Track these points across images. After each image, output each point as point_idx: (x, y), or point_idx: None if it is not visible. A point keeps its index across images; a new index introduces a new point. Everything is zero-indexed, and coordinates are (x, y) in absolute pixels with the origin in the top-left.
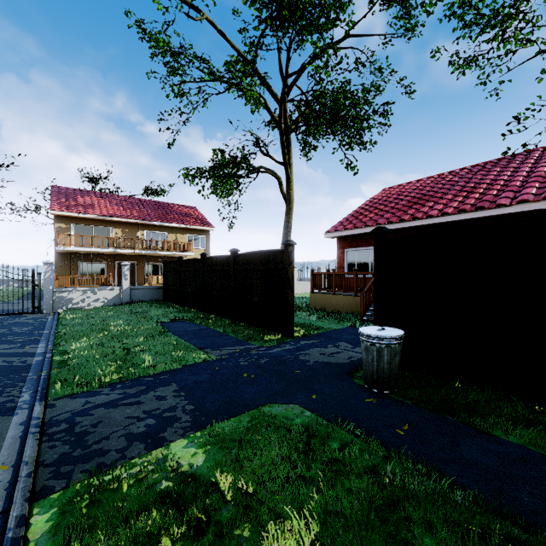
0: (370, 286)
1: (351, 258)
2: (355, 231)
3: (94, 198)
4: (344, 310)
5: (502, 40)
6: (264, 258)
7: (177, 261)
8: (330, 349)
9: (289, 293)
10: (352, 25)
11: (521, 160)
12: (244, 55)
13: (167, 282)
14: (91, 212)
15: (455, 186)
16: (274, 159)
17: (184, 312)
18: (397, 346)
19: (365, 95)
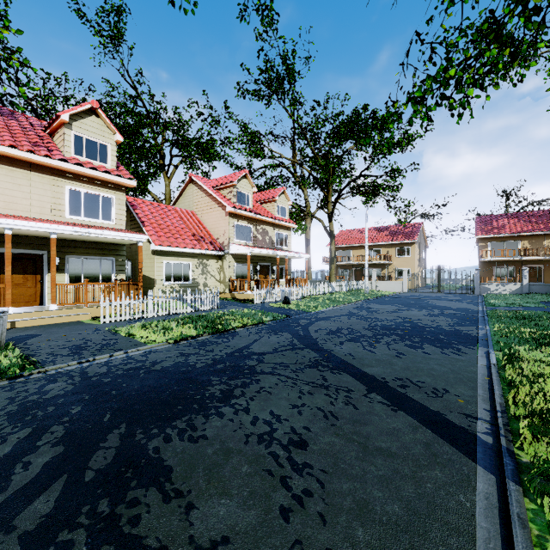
0: None
1: None
2: None
3: (505, 220)
4: None
5: None
6: None
7: None
8: None
9: None
10: None
11: None
12: None
13: None
14: (502, 232)
15: None
16: None
17: None
18: None
19: None
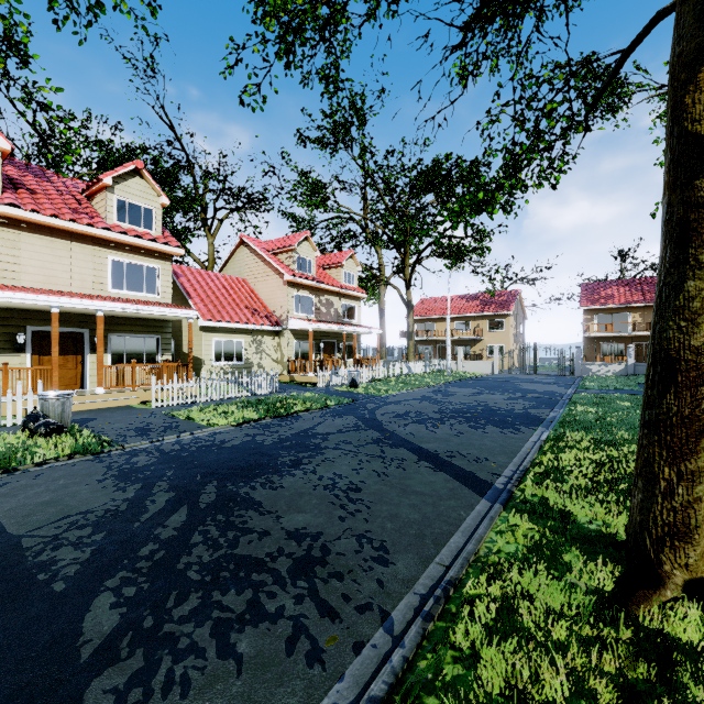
0: None
1: None
2: None
3: (614, 288)
4: None
5: None
6: None
7: None
8: None
9: None
10: None
11: None
12: None
13: None
14: (610, 303)
15: None
16: None
17: None
18: None
19: None
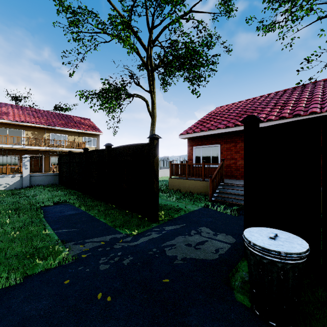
0: (216, 173)
1: (198, 153)
2: (201, 133)
3: (10, 108)
4: (194, 191)
5: (291, 13)
6: (133, 150)
7: (67, 154)
8: (194, 237)
9: (154, 182)
10: (194, 4)
11: (312, 87)
12: (123, 15)
13: (61, 171)
14: (6, 118)
15: (270, 103)
16: (143, 88)
17: (69, 195)
18: (304, 265)
19: (203, 48)
